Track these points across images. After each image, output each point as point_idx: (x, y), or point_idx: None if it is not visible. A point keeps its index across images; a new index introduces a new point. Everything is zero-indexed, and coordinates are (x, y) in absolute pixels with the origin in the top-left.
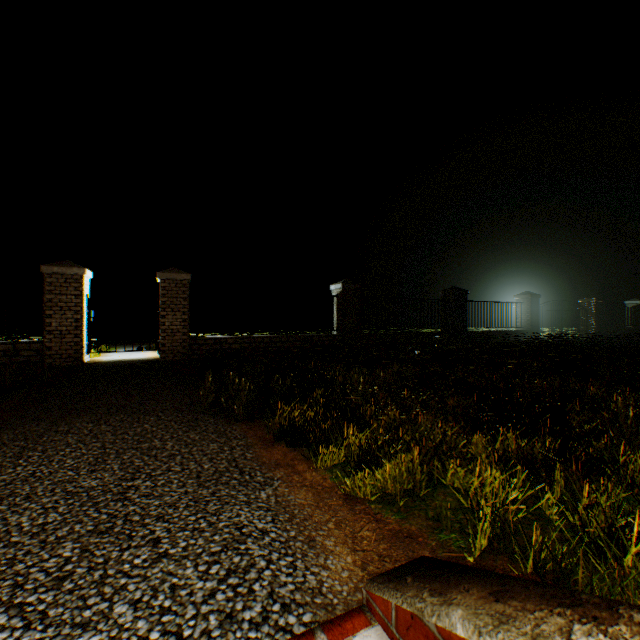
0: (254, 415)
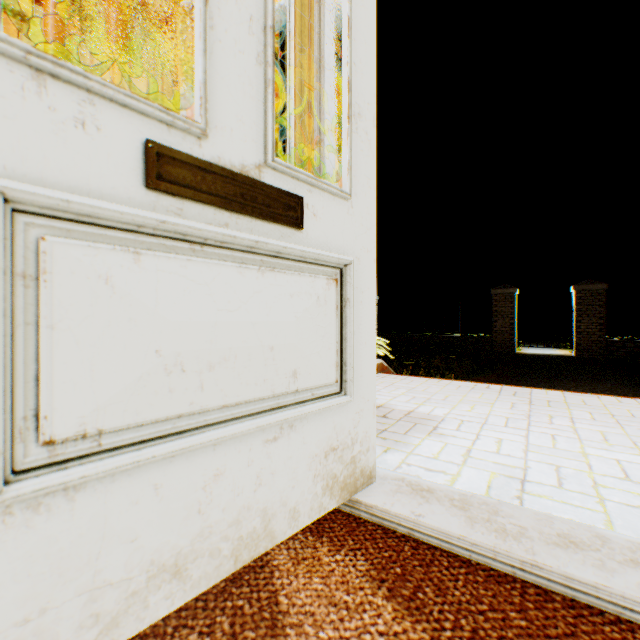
0: None
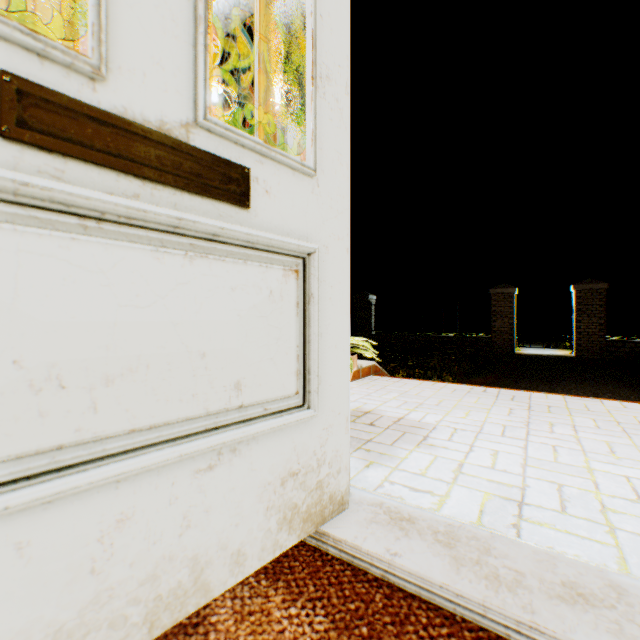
0: None
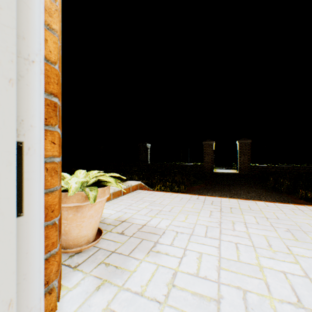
0: (289, 192)
